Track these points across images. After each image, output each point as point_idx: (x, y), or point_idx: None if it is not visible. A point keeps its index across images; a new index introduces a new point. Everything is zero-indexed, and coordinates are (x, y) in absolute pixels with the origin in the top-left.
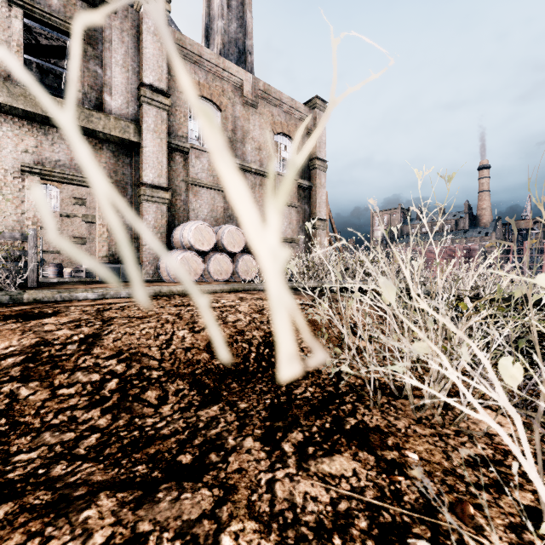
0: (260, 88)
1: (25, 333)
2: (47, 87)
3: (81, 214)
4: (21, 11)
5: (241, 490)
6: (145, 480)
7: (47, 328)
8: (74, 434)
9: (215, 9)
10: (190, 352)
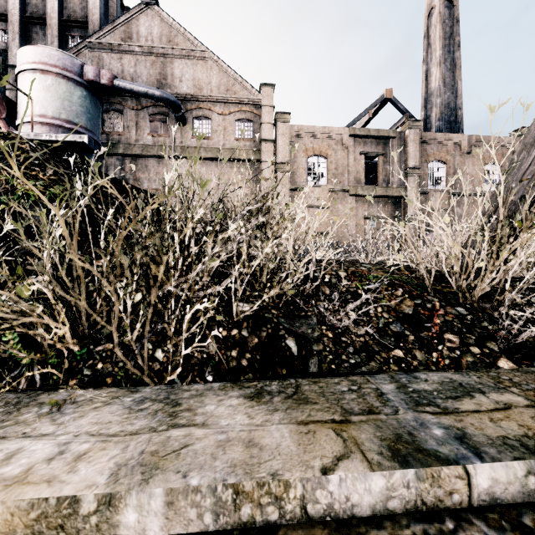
0: (472, 140)
1: None
2: None
3: None
4: (364, 156)
5: None
6: None
7: None
8: None
9: (432, 88)
10: None
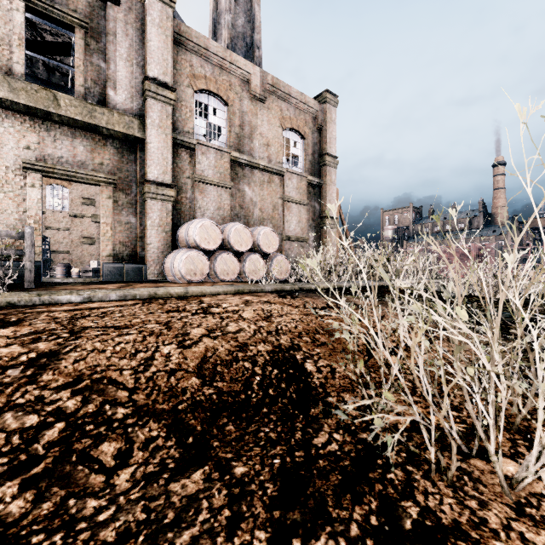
0: (268, 81)
1: None
2: (54, 85)
3: (90, 214)
4: (23, 4)
5: None
6: None
7: None
8: None
9: (223, 4)
10: (174, 377)
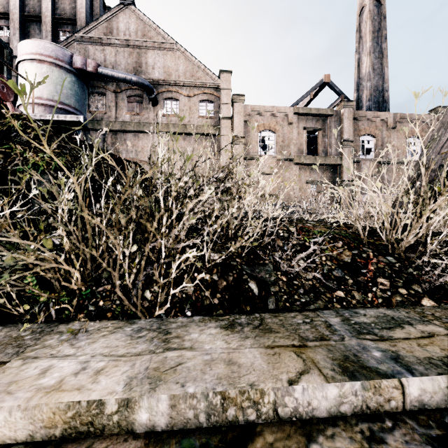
0: (397, 117)
1: None
2: None
3: None
4: (306, 130)
5: None
6: None
7: None
8: None
9: (363, 74)
10: None
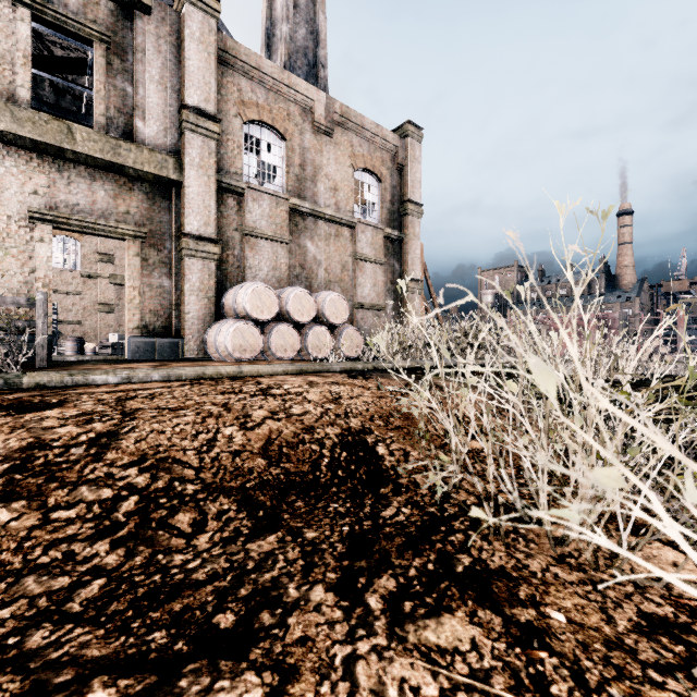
0: (336, 110)
1: (16, 431)
2: (63, 111)
3: (108, 274)
4: (29, 12)
5: (305, 676)
6: (162, 657)
7: (46, 424)
8: (69, 579)
9: (279, 10)
10: (239, 458)
